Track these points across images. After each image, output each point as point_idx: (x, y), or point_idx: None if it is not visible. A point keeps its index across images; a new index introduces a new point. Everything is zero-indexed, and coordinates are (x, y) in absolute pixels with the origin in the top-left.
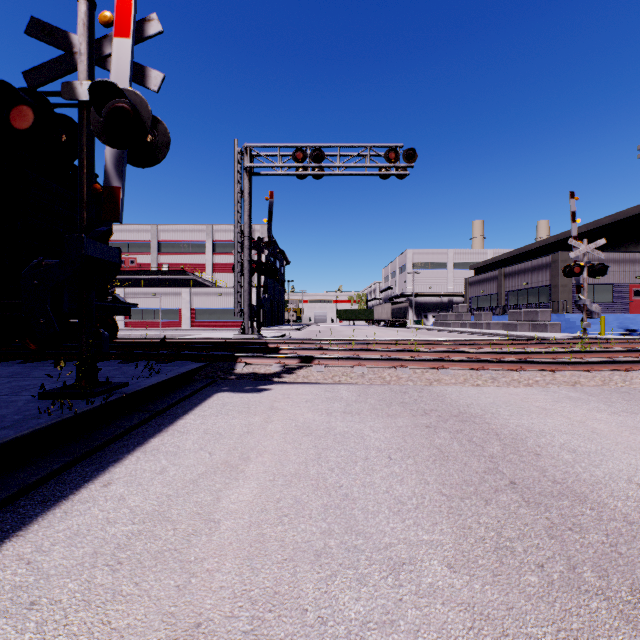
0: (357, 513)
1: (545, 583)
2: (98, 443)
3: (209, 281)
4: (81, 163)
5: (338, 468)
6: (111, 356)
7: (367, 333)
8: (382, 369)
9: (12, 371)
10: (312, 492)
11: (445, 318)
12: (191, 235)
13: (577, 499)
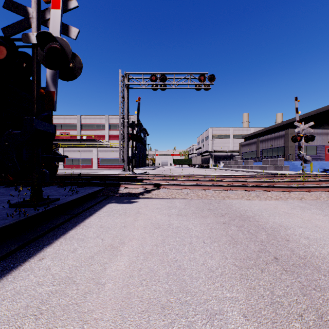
0: (186, 278)
1: (305, 328)
2: (39, 233)
3: (107, 144)
4: (33, 78)
5: (175, 249)
6: (53, 183)
7: (189, 171)
8: (197, 190)
9: None
10: (160, 264)
11: (229, 163)
12: (98, 120)
13: (315, 269)
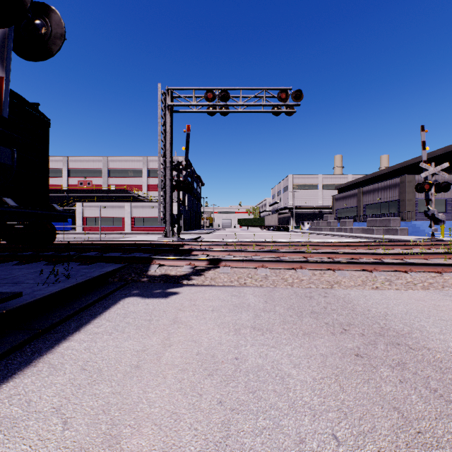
0: None
1: None
2: None
3: (145, 197)
4: None
5: None
6: (40, 258)
7: (261, 236)
8: (283, 270)
9: None
10: None
11: (318, 224)
12: (132, 164)
13: None
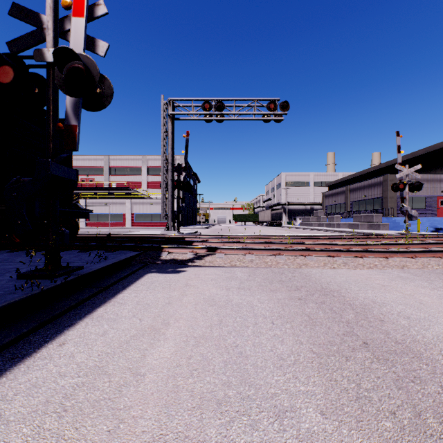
0: (249, 368)
1: (398, 428)
2: (58, 312)
3: (144, 194)
4: (48, 108)
5: (234, 331)
6: (73, 247)
7: (254, 230)
8: (265, 256)
9: (1, 258)
10: (215, 350)
11: (308, 220)
12: (132, 162)
13: (415, 356)
